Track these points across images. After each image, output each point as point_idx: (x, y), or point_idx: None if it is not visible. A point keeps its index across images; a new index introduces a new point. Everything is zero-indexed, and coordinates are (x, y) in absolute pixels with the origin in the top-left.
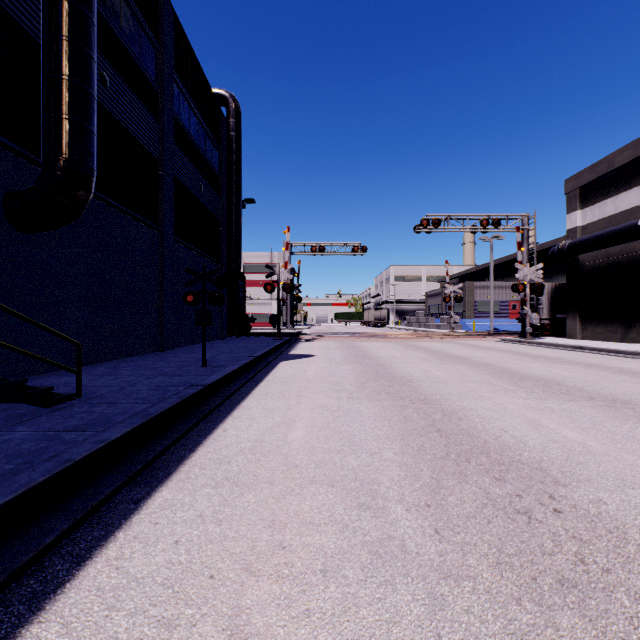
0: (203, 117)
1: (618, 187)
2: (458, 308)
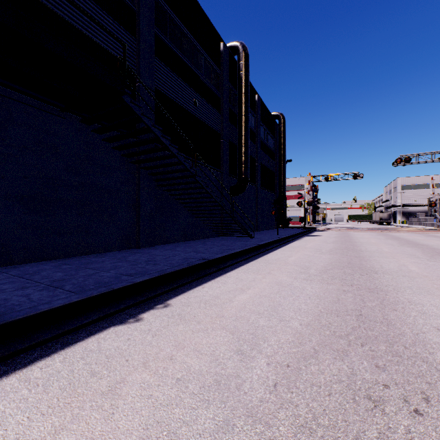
0: (269, 130)
1: None
2: None
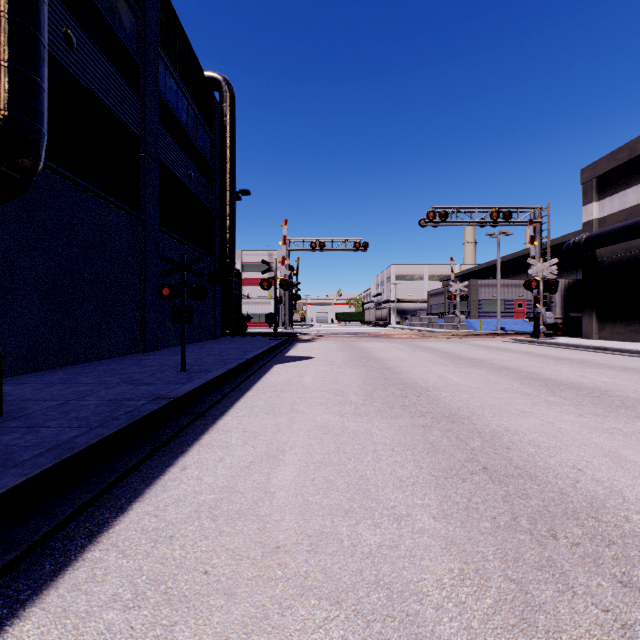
0: (193, 100)
1: None
2: (462, 307)
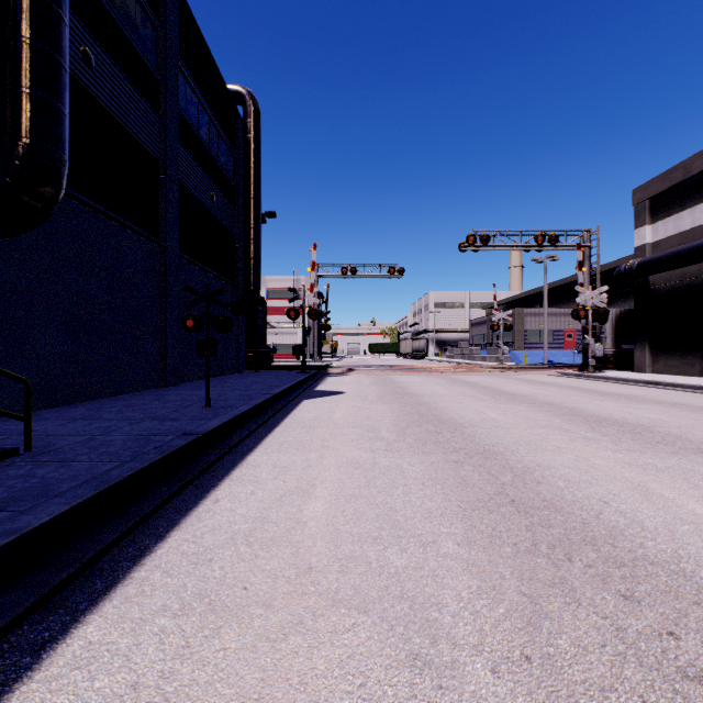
0: (215, 116)
1: (696, 197)
2: (506, 338)
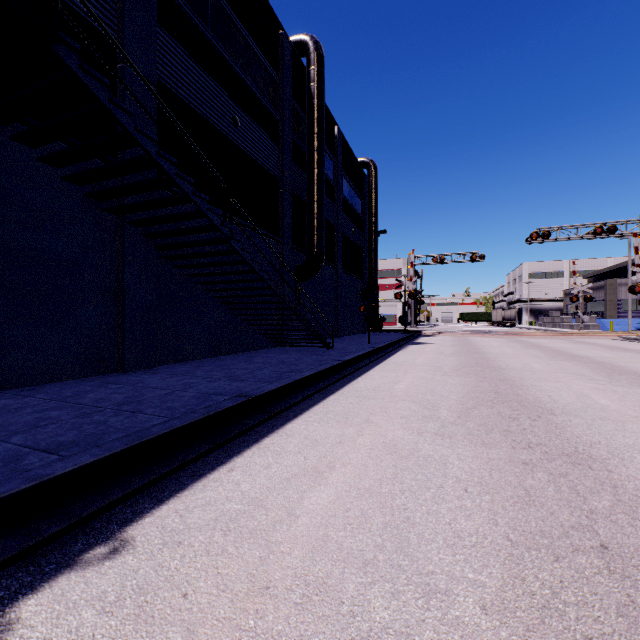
0: (354, 184)
1: None
2: (599, 307)
